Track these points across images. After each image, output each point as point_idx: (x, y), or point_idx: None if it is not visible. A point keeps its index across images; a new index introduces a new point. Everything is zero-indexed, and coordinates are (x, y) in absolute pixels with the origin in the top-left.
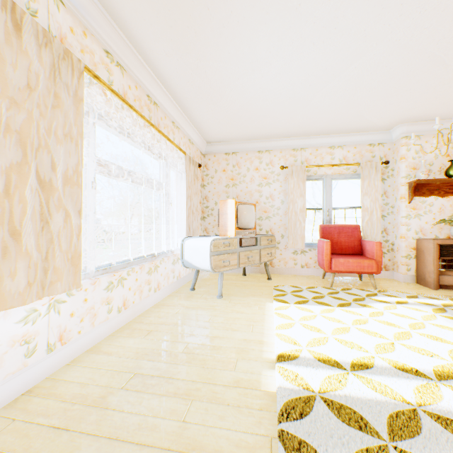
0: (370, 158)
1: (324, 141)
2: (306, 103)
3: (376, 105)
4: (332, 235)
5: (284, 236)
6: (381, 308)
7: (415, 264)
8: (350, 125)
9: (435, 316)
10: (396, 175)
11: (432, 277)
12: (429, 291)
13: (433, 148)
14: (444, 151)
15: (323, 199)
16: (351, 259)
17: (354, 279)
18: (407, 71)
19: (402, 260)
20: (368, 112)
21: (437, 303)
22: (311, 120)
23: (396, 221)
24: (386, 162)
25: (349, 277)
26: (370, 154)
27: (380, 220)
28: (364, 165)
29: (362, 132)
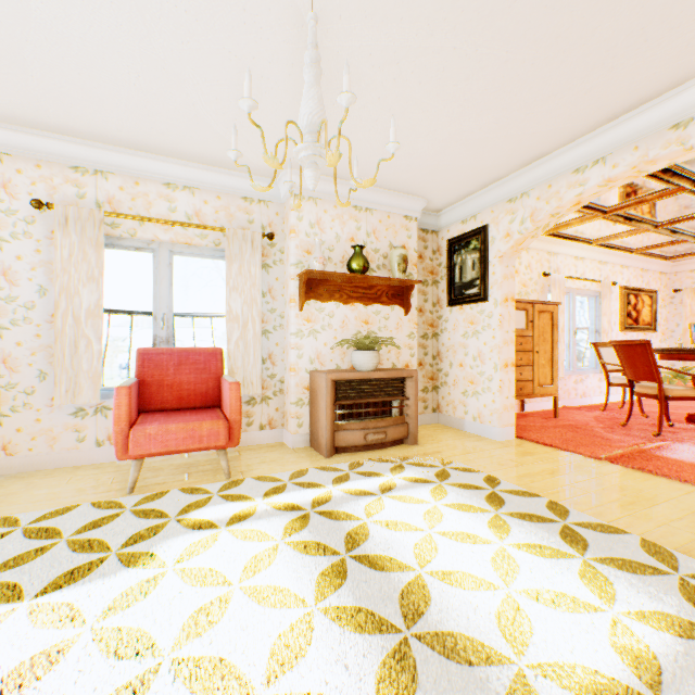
0: (246, 224)
1: (153, 167)
2: (19, 8)
3: (222, 100)
4: (164, 369)
5: (48, 376)
6: (178, 556)
7: (310, 414)
8: (197, 143)
9: (279, 549)
10: (287, 262)
11: (325, 437)
12: (320, 462)
13: (335, 223)
14: (348, 231)
15: (156, 292)
16: (176, 423)
17: (211, 455)
18: (240, 8)
19: (292, 409)
20: (214, 114)
21: (310, 497)
22: (84, 90)
23: (287, 341)
24: (270, 235)
25: (205, 452)
26: (246, 216)
27: (261, 339)
28: (234, 235)
29: (229, 169)
